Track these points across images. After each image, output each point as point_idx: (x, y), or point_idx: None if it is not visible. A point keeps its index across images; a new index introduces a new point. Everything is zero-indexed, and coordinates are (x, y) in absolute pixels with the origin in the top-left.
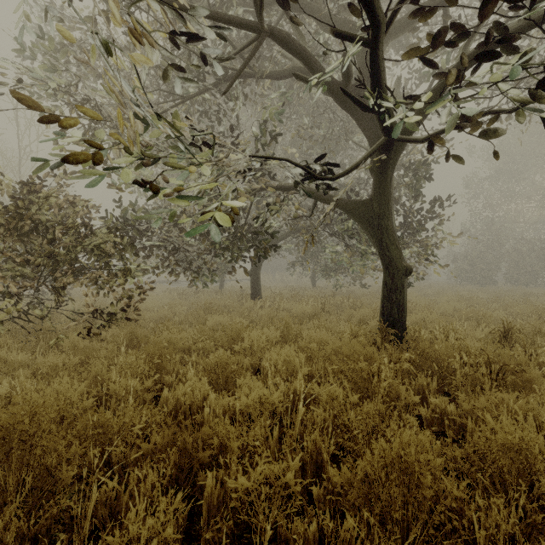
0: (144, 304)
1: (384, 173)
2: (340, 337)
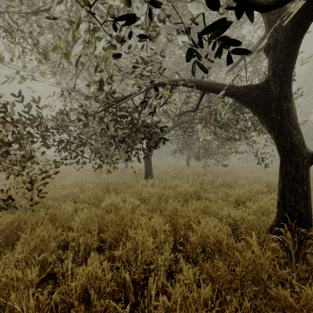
0: (62, 182)
1: (299, 38)
2: (225, 221)
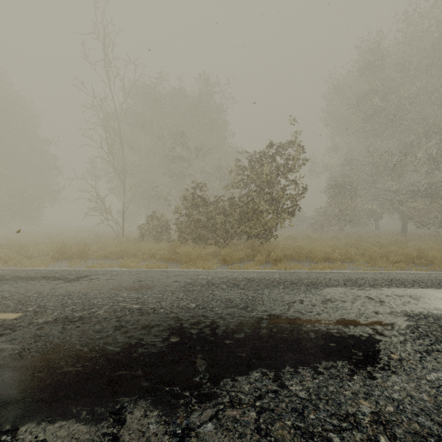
0: None
1: None
2: None
